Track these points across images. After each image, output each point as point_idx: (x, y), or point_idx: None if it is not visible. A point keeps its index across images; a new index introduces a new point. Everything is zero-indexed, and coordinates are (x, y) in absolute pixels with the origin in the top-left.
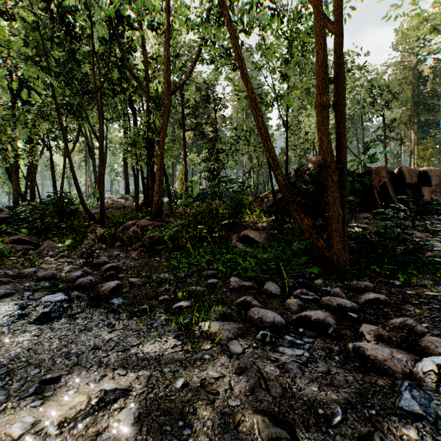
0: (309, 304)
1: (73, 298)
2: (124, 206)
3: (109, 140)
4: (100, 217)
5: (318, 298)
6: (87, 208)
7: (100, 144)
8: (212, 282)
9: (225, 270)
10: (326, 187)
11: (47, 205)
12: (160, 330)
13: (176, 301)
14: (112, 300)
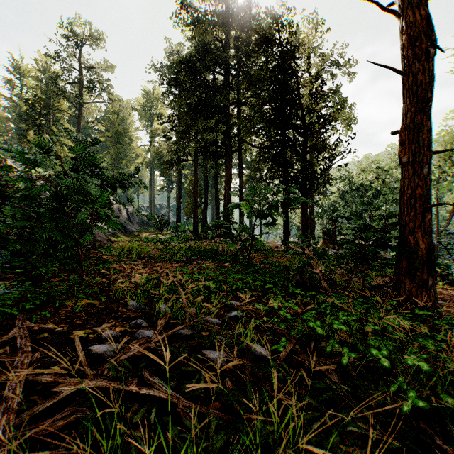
0: None
1: None
2: None
3: None
4: None
5: None
6: None
7: None
8: None
9: None
10: None
11: None
12: None
13: None
14: None
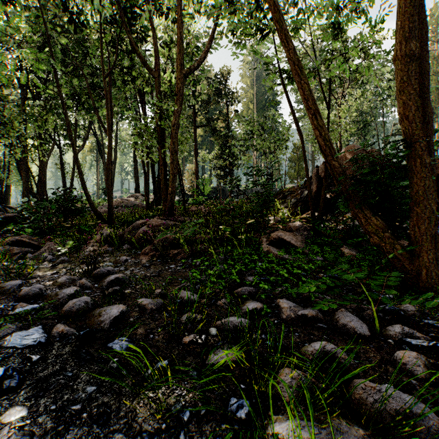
0: (435, 360)
1: (54, 337)
2: (134, 204)
3: (120, 139)
4: (108, 216)
5: (438, 345)
6: (93, 206)
7: (107, 136)
8: (255, 307)
9: (268, 288)
10: (410, 173)
11: (50, 203)
12: (198, 437)
13: (211, 348)
14: (112, 343)
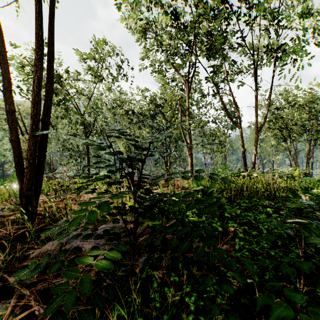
0: None
1: None
2: None
3: None
4: None
5: None
6: None
7: None
8: None
9: None
10: None
11: None
12: None
13: None
14: None
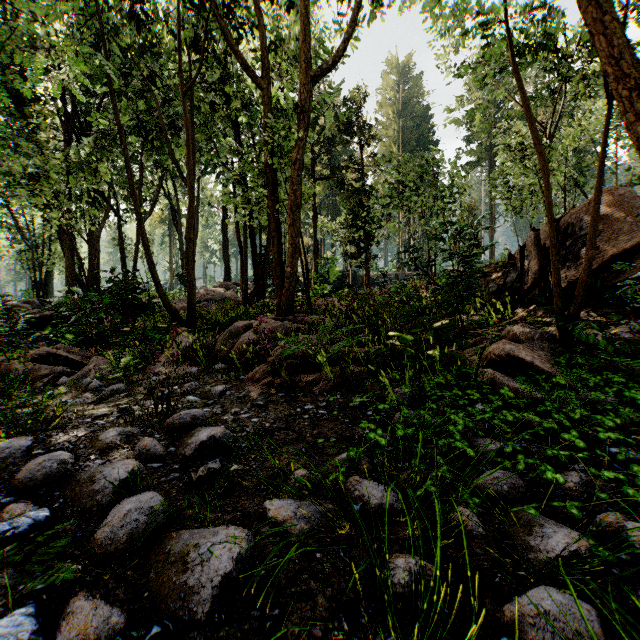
0: None
1: None
2: (224, 297)
3: (202, 203)
4: (188, 314)
5: None
6: (165, 298)
7: (187, 186)
8: (575, 549)
9: (564, 480)
10: None
11: (100, 294)
12: None
13: None
14: None
